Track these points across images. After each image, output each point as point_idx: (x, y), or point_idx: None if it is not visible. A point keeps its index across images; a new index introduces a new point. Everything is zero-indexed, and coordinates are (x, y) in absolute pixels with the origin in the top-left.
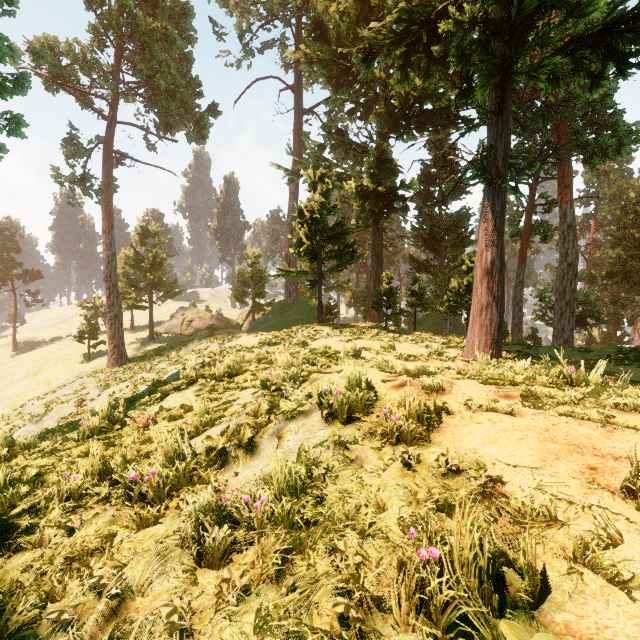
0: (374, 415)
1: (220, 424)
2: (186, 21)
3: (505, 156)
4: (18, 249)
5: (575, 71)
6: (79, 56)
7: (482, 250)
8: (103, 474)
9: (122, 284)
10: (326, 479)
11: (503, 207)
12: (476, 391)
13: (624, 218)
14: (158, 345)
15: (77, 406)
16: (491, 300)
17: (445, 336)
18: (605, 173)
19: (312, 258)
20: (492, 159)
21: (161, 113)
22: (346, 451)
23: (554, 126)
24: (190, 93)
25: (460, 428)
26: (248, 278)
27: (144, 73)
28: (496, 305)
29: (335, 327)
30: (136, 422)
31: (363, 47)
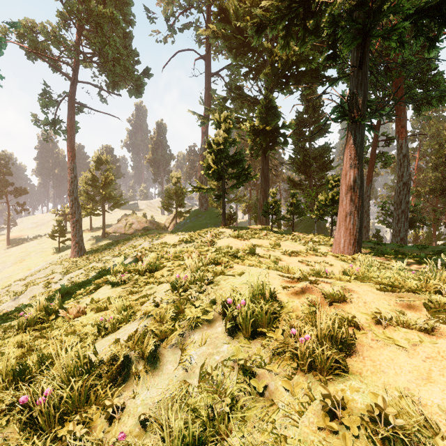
0: (280, 330)
1: (134, 321)
2: (127, 8)
3: (364, 100)
4: (10, 173)
5: (417, 36)
6: (51, 34)
7: (346, 171)
8: (16, 377)
9: (83, 198)
10: (230, 421)
11: (362, 139)
12: (376, 299)
13: (441, 150)
14: (108, 241)
15: (45, 287)
16: (353, 209)
17: (316, 236)
18: (429, 117)
19: (218, 178)
20: (354, 102)
21: (109, 74)
22: (253, 380)
23: (393, 83)
24: (130, 61)
25: (378, 352)
26: (172, 193)
27: (97, 45)
28: (357, 213)
29: (235, 229)
30: (69, 313)
31: (256, 21)
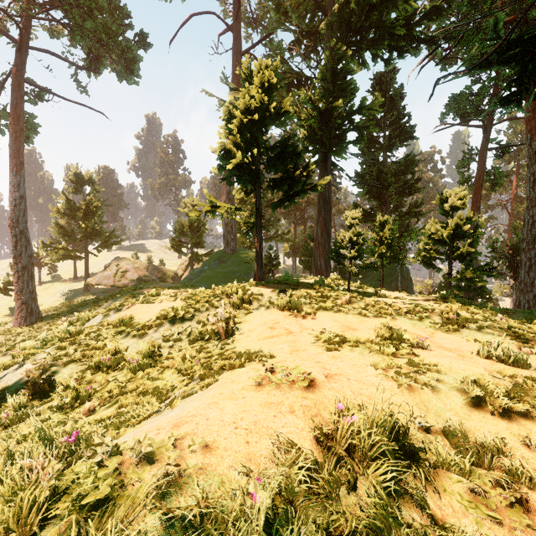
0: None
1: None
2: None
3: None
4: None
5: None
6: None
7: None
8: None
9: (55, 233)
10: None
11: None
12: None
13: None
14: (89, 297)
15: None
16: None
17: (446, 302)
18: None
19: (248, 190)
20: None
21: (74, 31)
22: None
23: None
24: (117, 23)
25: None
26: (186, 227)
27: None
28: None
29: (281, 288)
30: None
31: None
